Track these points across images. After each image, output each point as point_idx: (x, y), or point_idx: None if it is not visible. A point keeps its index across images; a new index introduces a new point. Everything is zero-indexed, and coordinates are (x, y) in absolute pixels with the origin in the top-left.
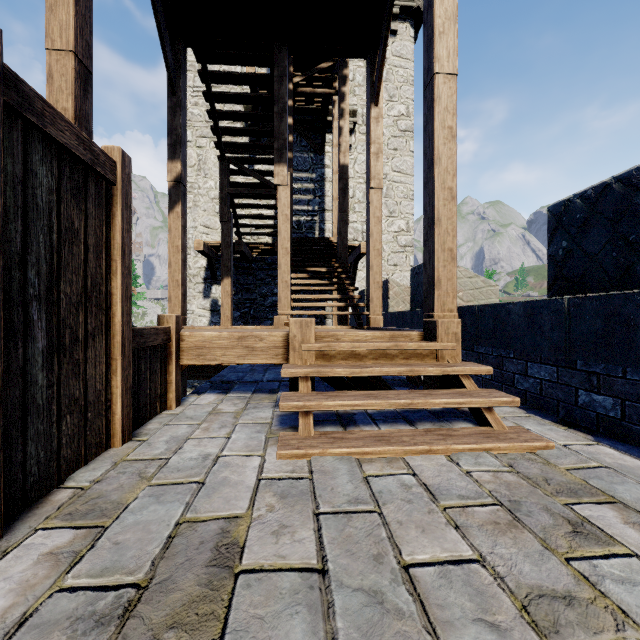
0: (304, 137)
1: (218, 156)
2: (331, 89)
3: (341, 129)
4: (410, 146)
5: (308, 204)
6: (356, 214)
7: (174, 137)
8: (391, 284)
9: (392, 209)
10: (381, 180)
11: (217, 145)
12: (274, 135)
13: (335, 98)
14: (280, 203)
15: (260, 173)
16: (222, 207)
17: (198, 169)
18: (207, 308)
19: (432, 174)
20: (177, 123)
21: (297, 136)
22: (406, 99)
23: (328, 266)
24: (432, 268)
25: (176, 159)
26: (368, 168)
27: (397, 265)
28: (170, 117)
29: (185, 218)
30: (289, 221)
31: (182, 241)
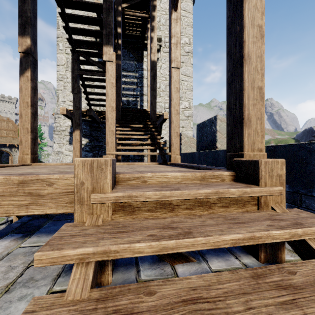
0: (131, 52)
1: (71, 49)
2: (146, 22)
3: (152, 38)
4: (191, 61)
5: (133, 91)
6: (161, 97)
7: (24, 18)
8: (183, 136)
9: (181, 95)
10: (179, 62)
11: (69, 41)
12: (103, 24)
13: (149, 26)
14: (108, 74)
15: (100, 64)
16: (73, 83)
17: (66, 67)
18: (71, 150)
19: (241, 12)
20: (26, 8)
21: (127, 51)
22: (189, 35)
23: (144, 124)
24: (240, 107)
25: (25, 35)
26: (170, 54)
27: (184, 127)
28: (20, 3)
29: (36, 82)
30: (114, 87)
31: (32, 99)
